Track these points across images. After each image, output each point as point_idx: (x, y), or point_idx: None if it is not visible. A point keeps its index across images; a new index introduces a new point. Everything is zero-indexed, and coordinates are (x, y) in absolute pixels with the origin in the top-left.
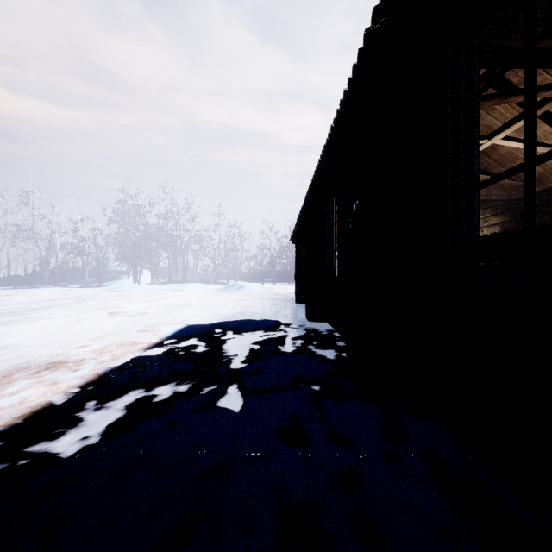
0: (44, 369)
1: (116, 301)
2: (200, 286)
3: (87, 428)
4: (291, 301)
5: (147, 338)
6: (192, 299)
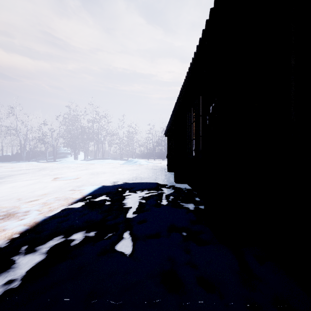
0: (1, 218)
1: (62, 170)
2: (112, 161)
3: (15, 271)
4: (165, 170)
5: (75, 195)
6: (107, 169)
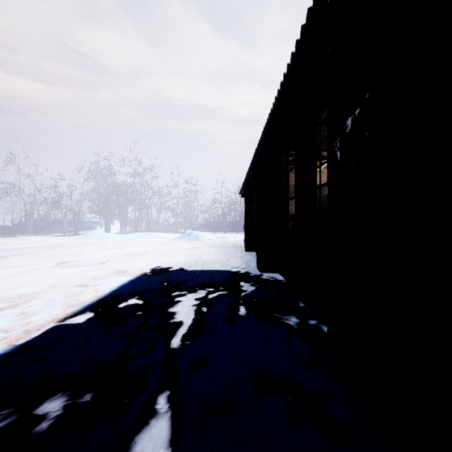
0: None
1: (82, 249)
2: (161, 235)
3: None
4: (241, 249)
5: (86, 295)
6: (151, 247)
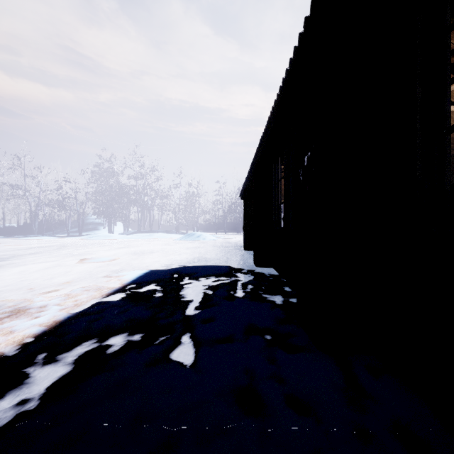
0: (7, 316)
1: (91, 248)
2: (164, 236)
3: (30, 387)
4: (241, 248)
5: (112, 283)
6: (156, 247)
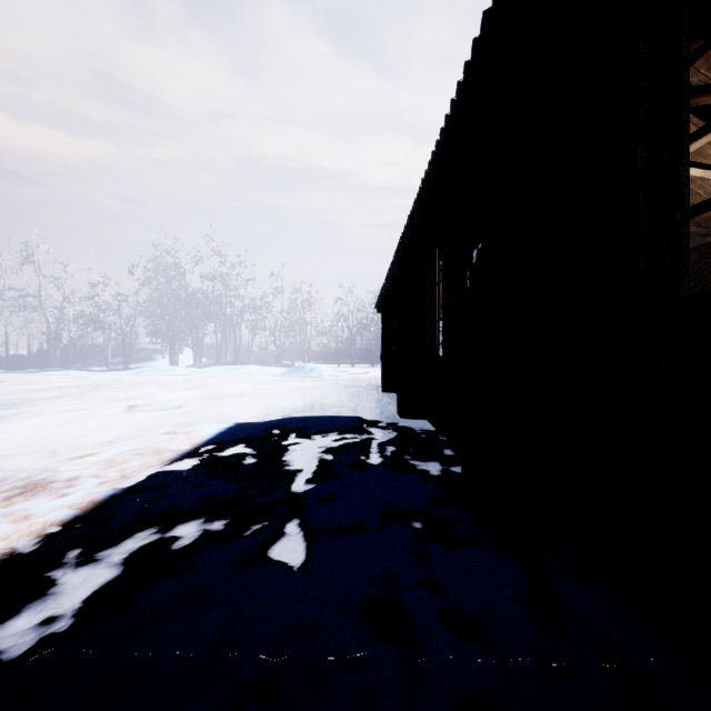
0: (18, 493)
1: (144, 389)
2: (257, 369)
3: (58, 599)
4: (377, 389)
5: (177, 443)
6: (245, 387)
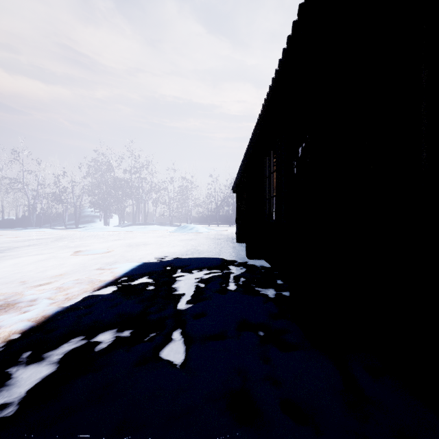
0: None
1: (87, 240)
2: (158, 228)
3: (10, 390)
4: (233, 240)
5: (104, 276)
6: (150, 239)
